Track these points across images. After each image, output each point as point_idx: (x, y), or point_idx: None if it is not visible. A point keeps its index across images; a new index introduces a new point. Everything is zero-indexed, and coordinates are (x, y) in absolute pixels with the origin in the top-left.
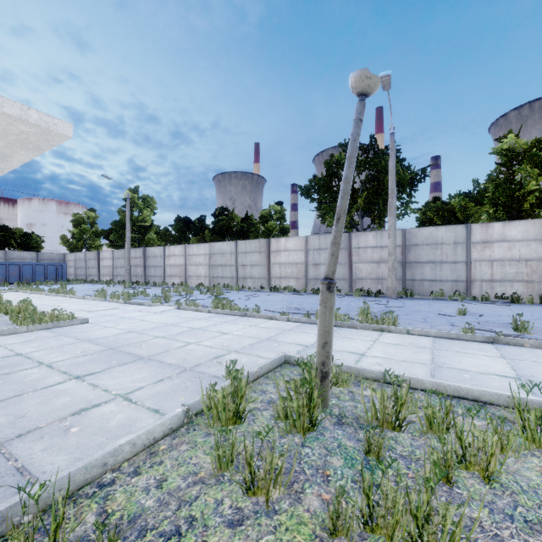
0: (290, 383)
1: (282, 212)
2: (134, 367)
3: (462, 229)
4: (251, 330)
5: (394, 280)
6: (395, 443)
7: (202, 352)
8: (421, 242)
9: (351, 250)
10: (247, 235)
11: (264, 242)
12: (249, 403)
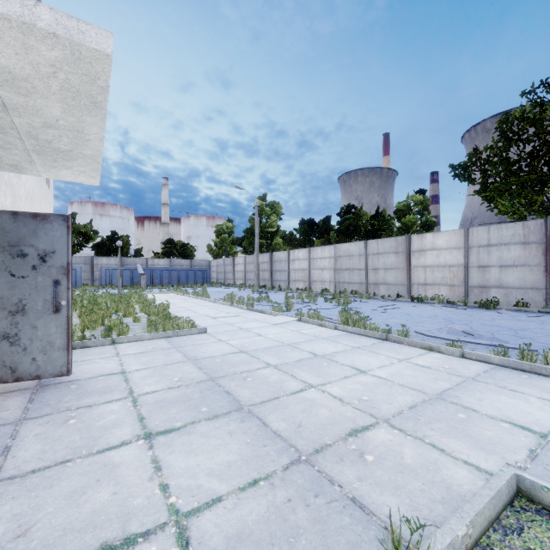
0: None
1: (424, 202)
2: (224, 427)
3: None
4: (403, 370)
5: None
6: None
7: (328, 412)
8: None
9: (548, 244)
10: (378, 234)
11: (402, 240)
12: None
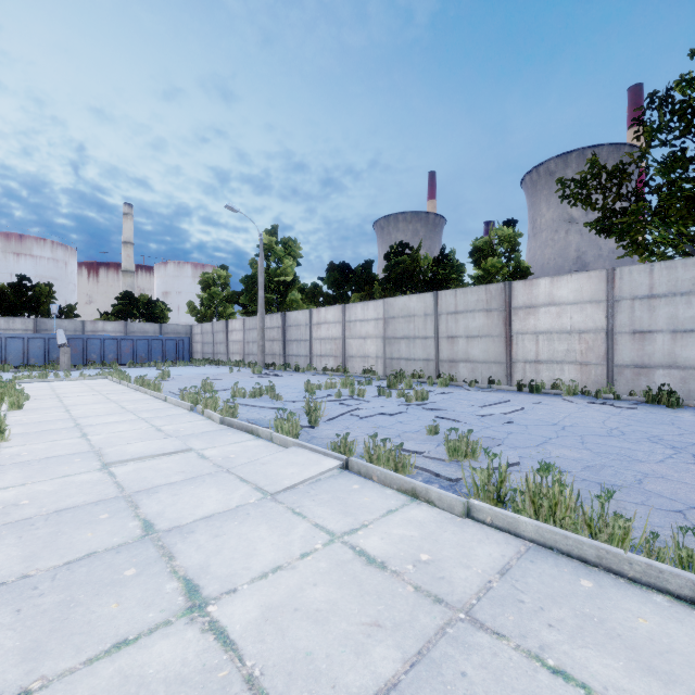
0: None
1: (514, 238)
2: None
3: None
4: None
5: None
6: None
7: None
8: None
9: None
10: (443, 287)
11: (498, 290)
12: None
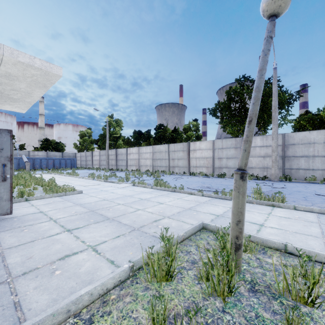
0: (210, 251)
1: (197, 125)
2: (102, 225)
3: None
4: (178, 202)
5: (276, 169)
6: (312, 321)
7: (146, 216)
8: (297, 142)
9: None
10: (175, 141)
11: (186, 144)
12: (178, 265)
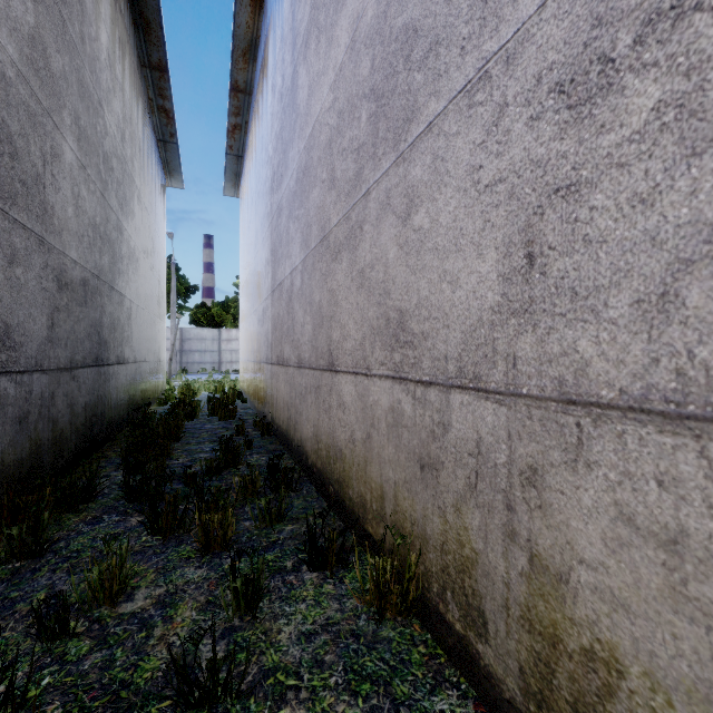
0: None
1: None
2: None
3: (217, 331)
4: None
5: (175, 363)
6: None
7: None
8: (193, 338)
9: None
10: None
11: None
12: None
